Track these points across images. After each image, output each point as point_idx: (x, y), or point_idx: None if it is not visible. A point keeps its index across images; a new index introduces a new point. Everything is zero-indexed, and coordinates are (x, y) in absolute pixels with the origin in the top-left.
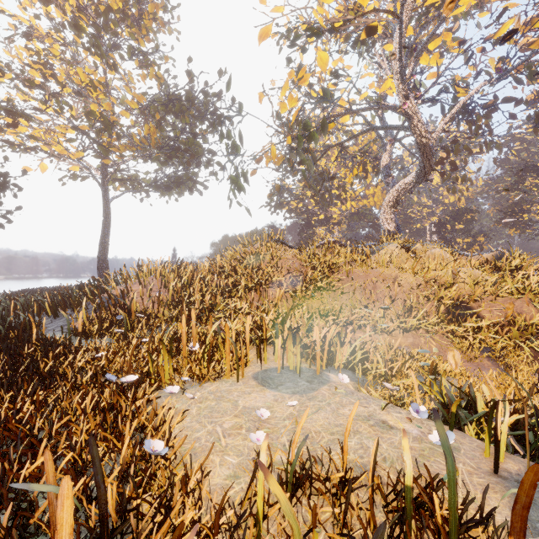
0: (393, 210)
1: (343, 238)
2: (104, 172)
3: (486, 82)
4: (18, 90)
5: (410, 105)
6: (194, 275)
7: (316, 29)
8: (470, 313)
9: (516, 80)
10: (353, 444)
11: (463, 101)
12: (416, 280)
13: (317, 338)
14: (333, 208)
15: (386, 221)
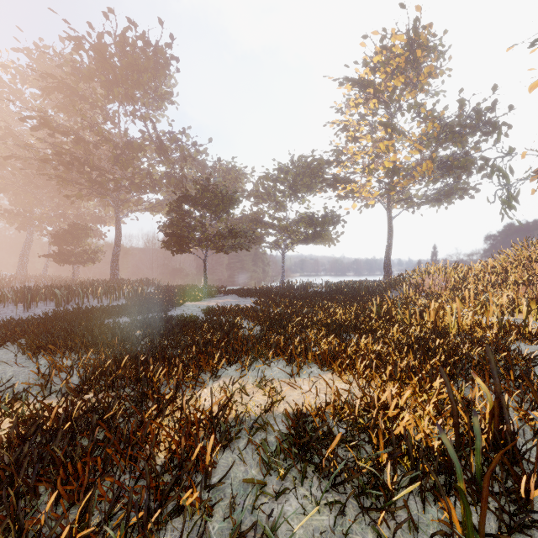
0: None
1: None
2: (389, 199)
3: None
4: (347, 168)
5: None
6: (469, 273)
7: None
8: None
9: None
10: None
11: None
12: None
13: None
14: None
15: None
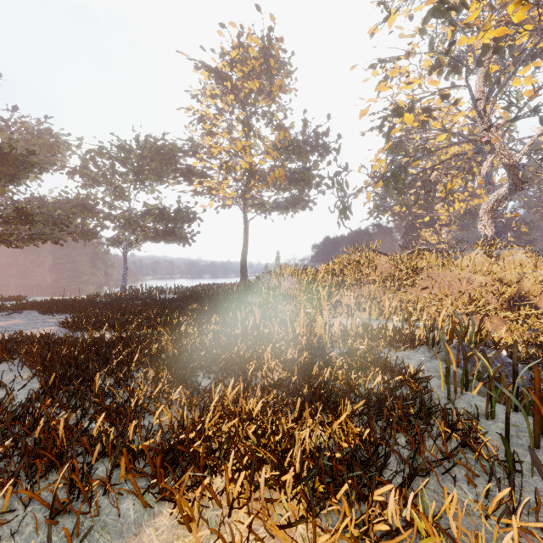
0: (491, 217)
1: (452, 239)
2: (245, 202)
3: None
4: (204, 161)
5: (491, 135)
6: (317, 275)
7: (399, 110)
8: (529, 305)
9: None
10: None
11: None
12: (486, 279)
13: (386, 304)
14: (440, 210)
15: (484, 226)
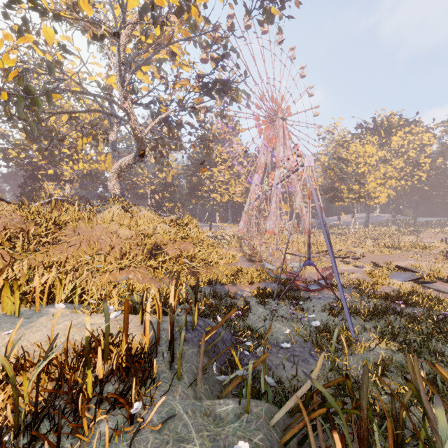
0: (119, 179)
1: (75, 195)
2: None
3: (174, 110)
4: None
5: (128, 105)
6: None
7: (40, 6)
8: (162, 252)
9: (190, 114)
10: (62, 341)
11: (162, 116)
12: (130, 232)
13: (36, 282)
14: (65, 166)
15: (113, 186)
